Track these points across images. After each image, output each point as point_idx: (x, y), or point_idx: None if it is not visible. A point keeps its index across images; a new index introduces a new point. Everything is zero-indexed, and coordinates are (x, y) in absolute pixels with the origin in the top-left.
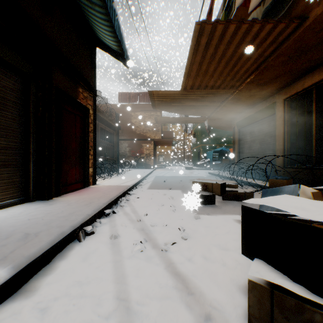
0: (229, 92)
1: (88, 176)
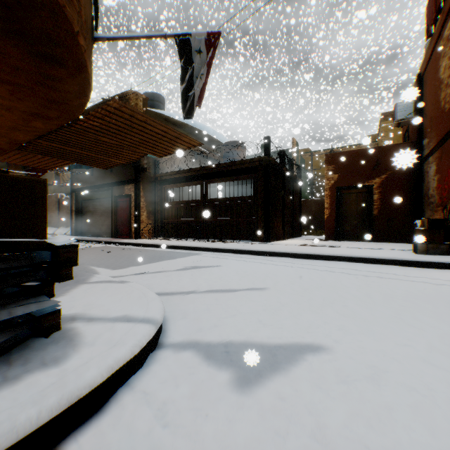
0: (28, 150)
1: (131, 233)
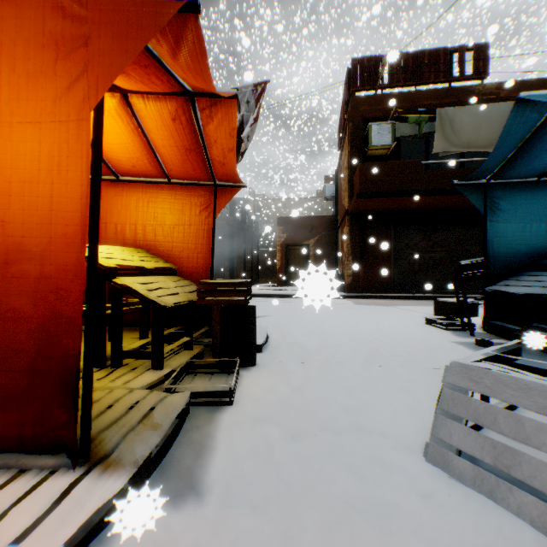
0: None
1: None
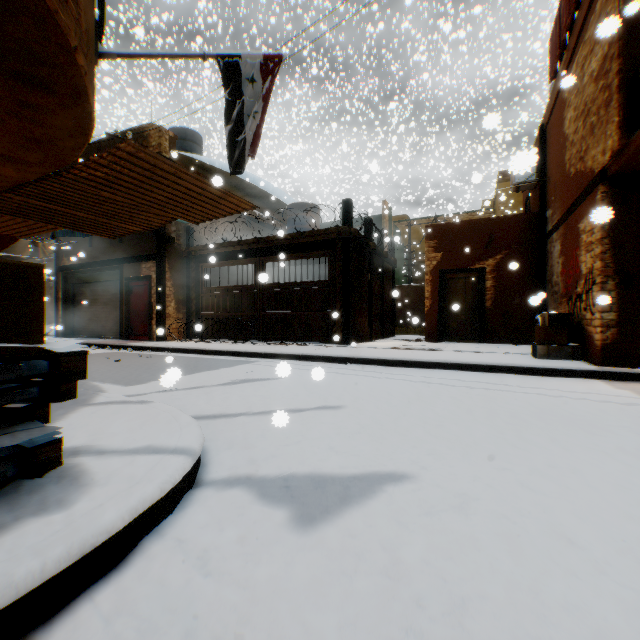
0: None
1: (152, 332)
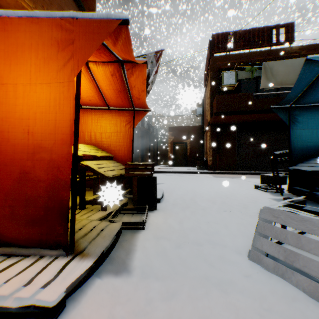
0: None
1: None
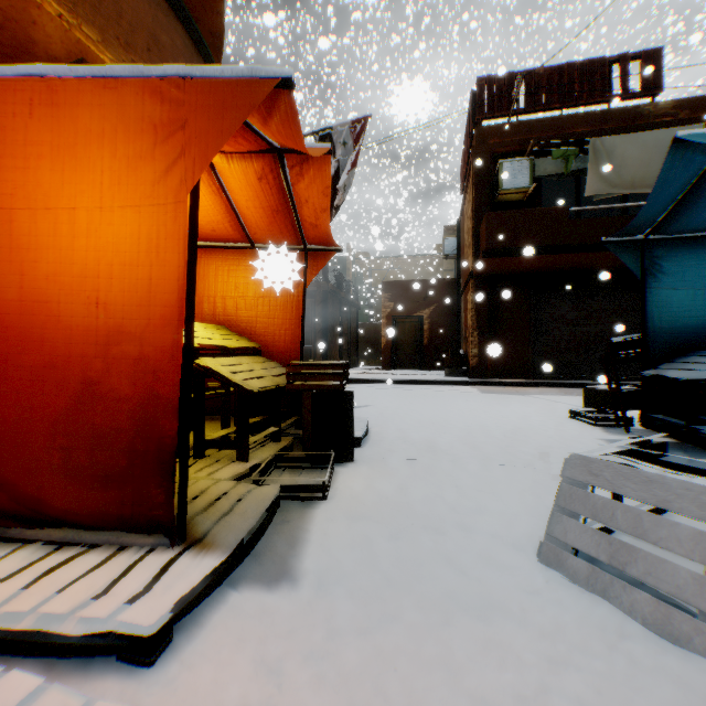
0: None
1: None
